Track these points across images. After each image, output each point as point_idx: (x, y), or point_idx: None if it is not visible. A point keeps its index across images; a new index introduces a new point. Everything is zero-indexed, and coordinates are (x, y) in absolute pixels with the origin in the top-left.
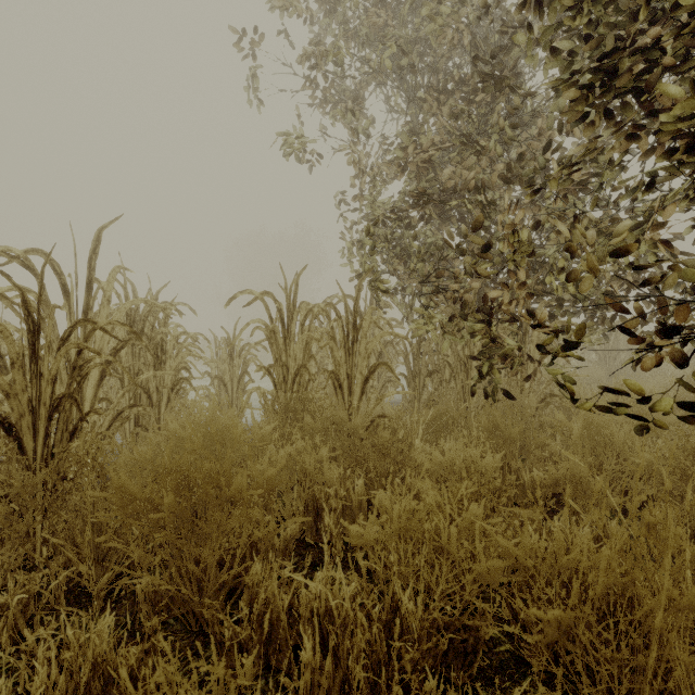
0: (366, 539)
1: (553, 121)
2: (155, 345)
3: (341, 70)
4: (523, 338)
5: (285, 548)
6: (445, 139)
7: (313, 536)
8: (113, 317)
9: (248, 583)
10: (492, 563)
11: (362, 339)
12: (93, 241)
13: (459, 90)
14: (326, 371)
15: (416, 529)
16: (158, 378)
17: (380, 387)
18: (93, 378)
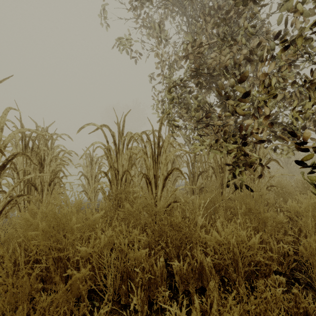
0: None
1: (282, 17)
2: (39, 157)
3: (152, 2)
4: (254, 153)
5: None
6: (210, 42)
7: (126, 300)
8: (5, 140)
9: None
10: None
11: (163, 153)
12: None
13: (218, 14)
14: (141, 173)
15: None
16: (41, 177)
17: (173, 179)
18: None
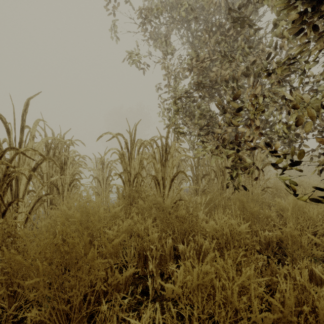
0: (176, 292)
1: (272, 41)
2: (61, 162)
3: (159, 20)
4: (252, 157)
5: (125, 283)
6: (212, 56)
7: (143, 272)
8: (36, 146)
9: (98, 318)
10: (264, 314)
11: (170, 158)
12: (24, 105)
13: (219, 31)
14: (151, 175)
15: (208, 284)
16: (62, 179)
17: (178, 182)
18: (24, 179)
